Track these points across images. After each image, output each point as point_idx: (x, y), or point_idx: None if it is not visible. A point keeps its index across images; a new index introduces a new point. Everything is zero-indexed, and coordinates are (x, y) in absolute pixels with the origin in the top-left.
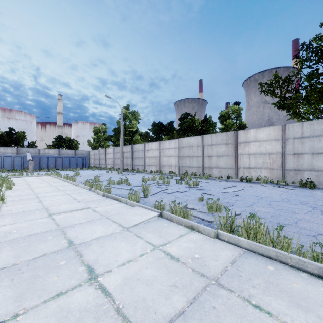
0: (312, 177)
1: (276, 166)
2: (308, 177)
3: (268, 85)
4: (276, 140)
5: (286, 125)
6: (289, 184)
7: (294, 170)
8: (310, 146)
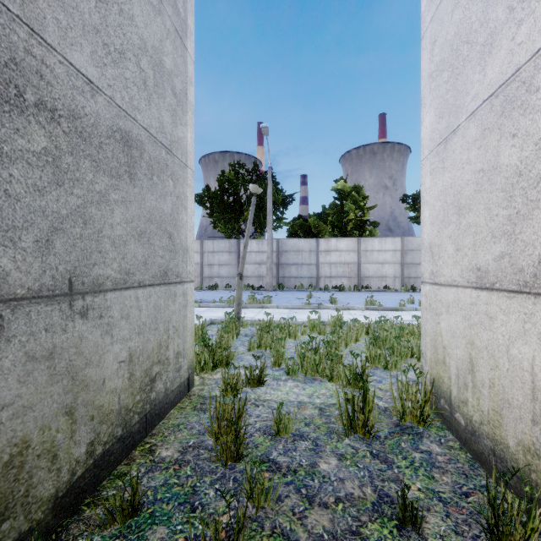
0: (219, 282)
1: (197, 275)
2: (216, 283)
3: (199, 197)
4: (197, 252)
5: (204, 241)
6: (203, 289)
7: (209, 277)
8: (218, 259)
